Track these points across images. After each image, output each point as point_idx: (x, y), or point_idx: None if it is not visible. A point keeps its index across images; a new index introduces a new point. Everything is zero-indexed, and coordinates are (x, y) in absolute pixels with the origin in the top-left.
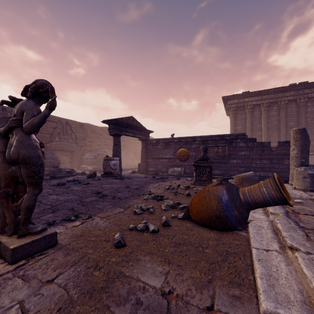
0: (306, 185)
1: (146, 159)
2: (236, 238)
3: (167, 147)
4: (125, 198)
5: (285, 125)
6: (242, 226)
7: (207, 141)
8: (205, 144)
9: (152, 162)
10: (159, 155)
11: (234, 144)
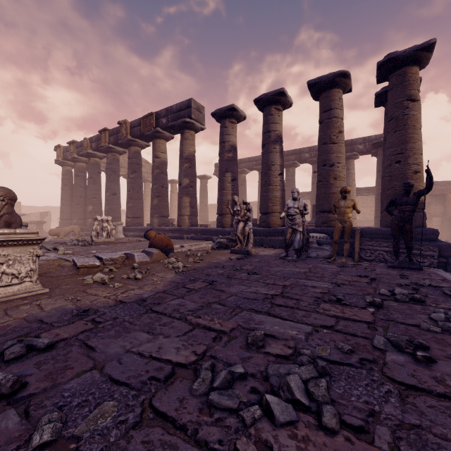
0: None
1: None
2: None
3: None
4: (211, 267)
5: None
6: None
7: None
8: None
9: None
10: None
11: None
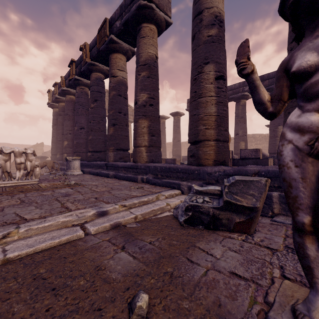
0: None
1: None
2: None
3: None
4: None
5: None
6: None
7: None
8: None
9: None
10: None
11: None
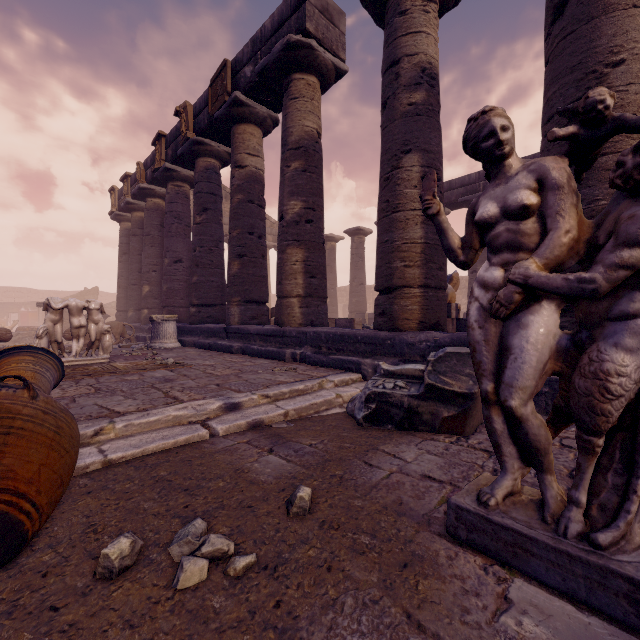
0: None
1: None
2: None
3: None
4: None
5: None
6: None
7: None
8: None
9: None
10: None
11: None
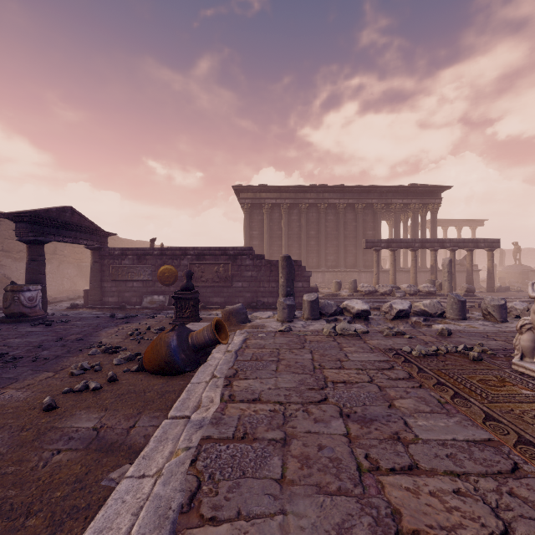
0: (285, 316)
1: (101, 283)
2: (184, 379)
3: (140, 263)
4: (56, 357)
5: (307, 235)
6: (190, 368)
7: (204, 255)
8: (201, 261)
9: (114, 287)
10: (127, 276)
11: (239, 262)
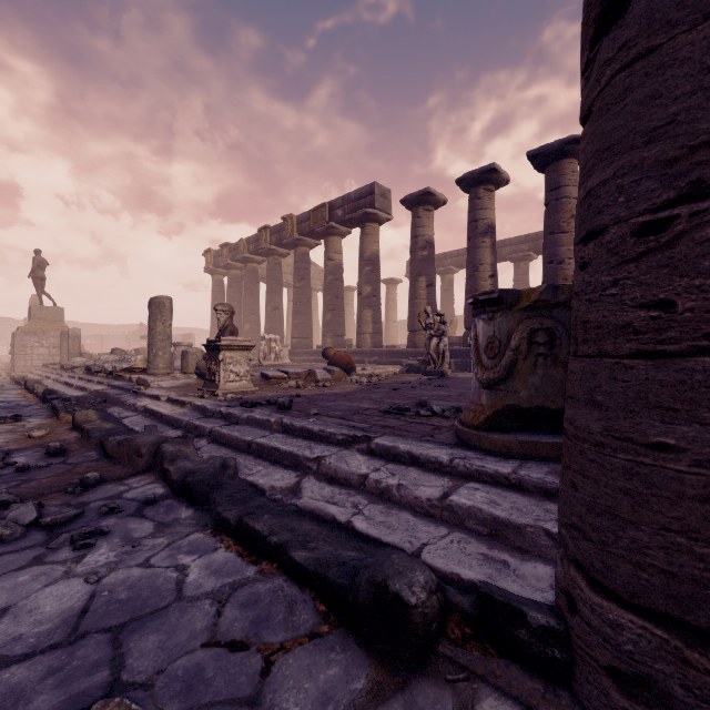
0: None
1: None
2: None
3: None
4: (397, 383)
5: None
6: None
7: None
8: None
9: None
10: None
11: None
